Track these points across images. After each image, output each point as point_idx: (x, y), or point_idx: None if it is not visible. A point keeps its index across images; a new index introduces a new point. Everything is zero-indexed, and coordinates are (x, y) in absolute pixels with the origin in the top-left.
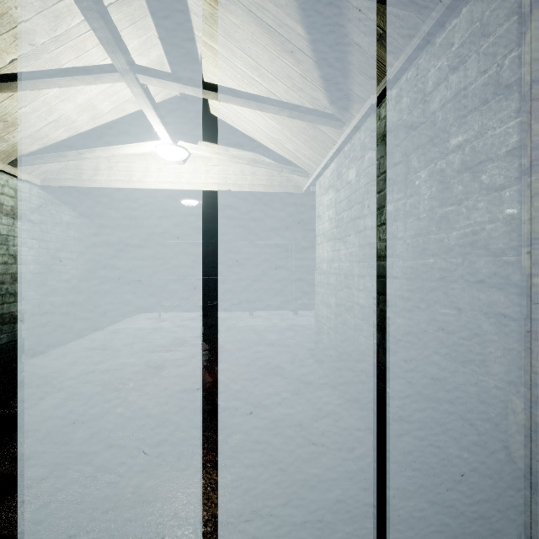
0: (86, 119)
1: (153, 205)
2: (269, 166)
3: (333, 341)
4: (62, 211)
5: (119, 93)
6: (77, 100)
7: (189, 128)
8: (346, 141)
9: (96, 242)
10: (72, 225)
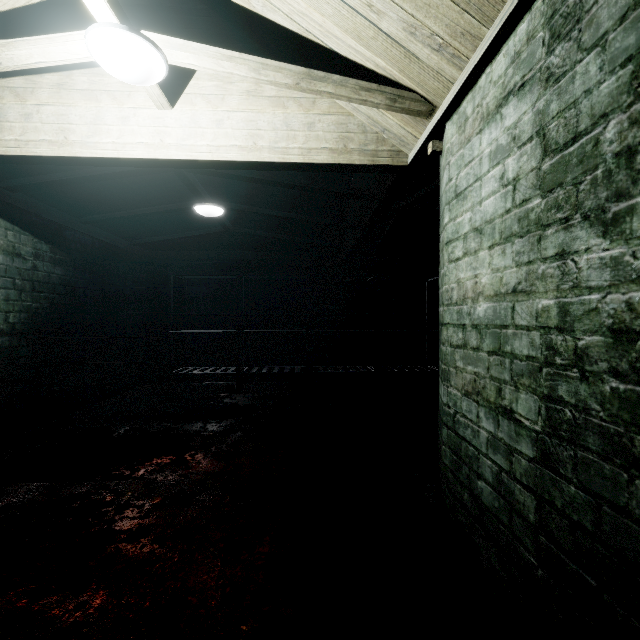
0: None
1: (161, 221)
2: (343, 86)
3: (526, 517)
4: None
5: None
6: None
7: (181, 37)
8: None
9: (53, 273)
10: None
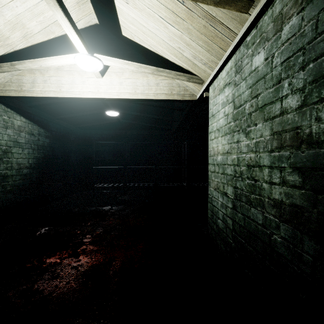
0: (18, 36)
1: (89, 117)
2: (170, 74)
3: (230, 228)
4: (14, 118)
5: (44, 14)
6: (5, 16)
7: (106, 49)
8: (250, 28)
9: (45, 141)
10: (24, 128)
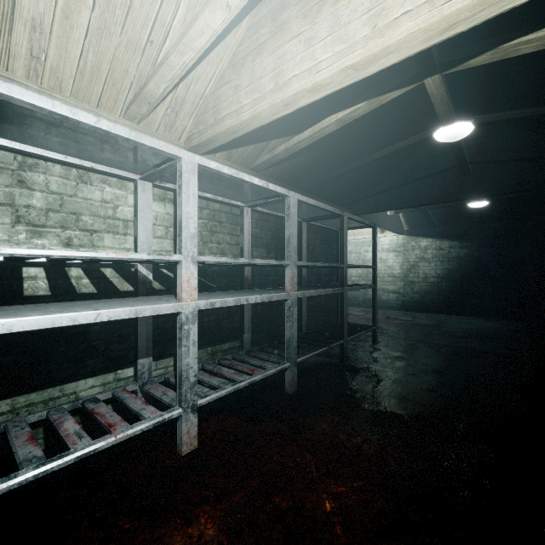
0: None
1: (544, 197)
2: None
3: None
4: (421, 241)
5: None
6: None
7: None
8: None
9: (461, 252)
10: (431, 246)
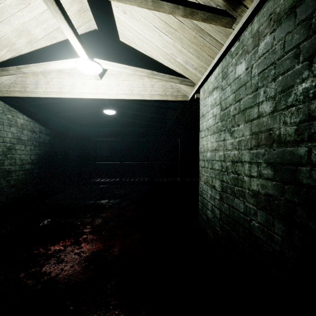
0: (24, 42)
1: (87, 115)
2: (164, 77)
3: (217, 217)
4: (17, 116)
5: (48, 22)
6: (12, 24)
7: (104, 53)
8: (234, 41)
9: (46, 138)
10: (26, 126)
